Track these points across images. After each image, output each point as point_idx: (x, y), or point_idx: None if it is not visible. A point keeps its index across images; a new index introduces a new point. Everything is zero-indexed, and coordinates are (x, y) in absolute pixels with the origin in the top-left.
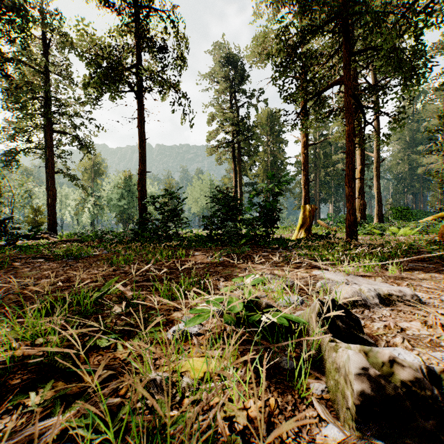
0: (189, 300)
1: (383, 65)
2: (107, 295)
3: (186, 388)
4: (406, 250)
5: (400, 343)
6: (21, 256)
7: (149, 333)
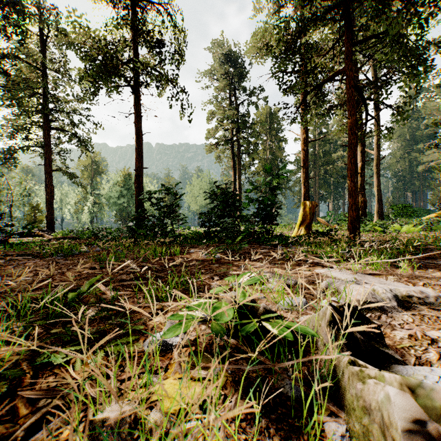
0: (175, 302)
1: (388, 54)
2: (86, 295)
3: (153, 428)
4: (414, 247)
5: (435, 360)
6: (10, 253)
7: (119, 345)
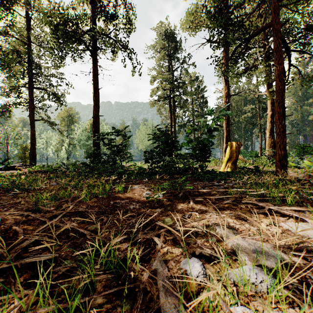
0: None
1: None
2: None
3: None
4: None
5: None
6: None
7: None
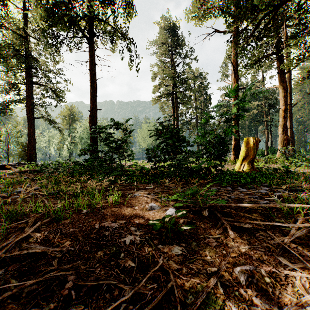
0: None
1: None
2: None
3: None
4: None
5: None
6: None
7: None
